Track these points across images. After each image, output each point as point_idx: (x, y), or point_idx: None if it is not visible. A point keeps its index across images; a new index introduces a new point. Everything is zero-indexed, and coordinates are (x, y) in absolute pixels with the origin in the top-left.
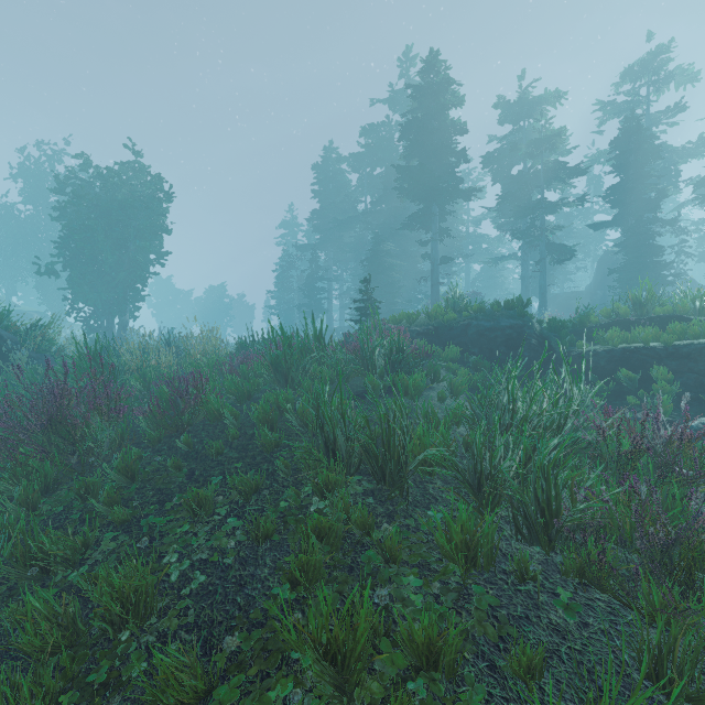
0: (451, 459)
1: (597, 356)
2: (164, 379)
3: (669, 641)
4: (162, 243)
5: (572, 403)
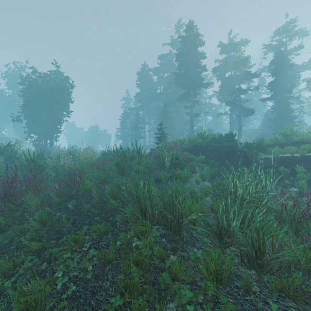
0: (205, 220)
1: (269, 160)
2: (65, 172)
3: None
4: (69, 107)
5: (266, 189)
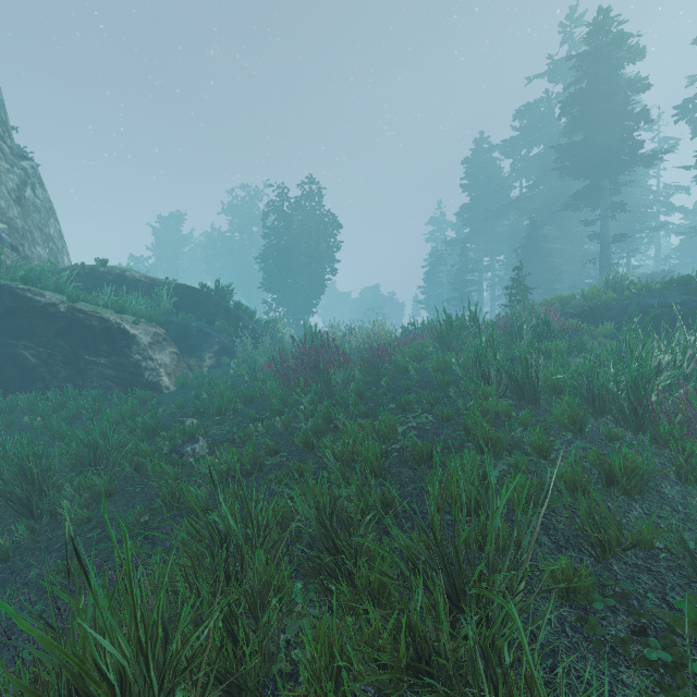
0: (572, 383)
1: None
2: (362, 349)
3: (691, 455)
4: (334, 254)
5: (686, 349)
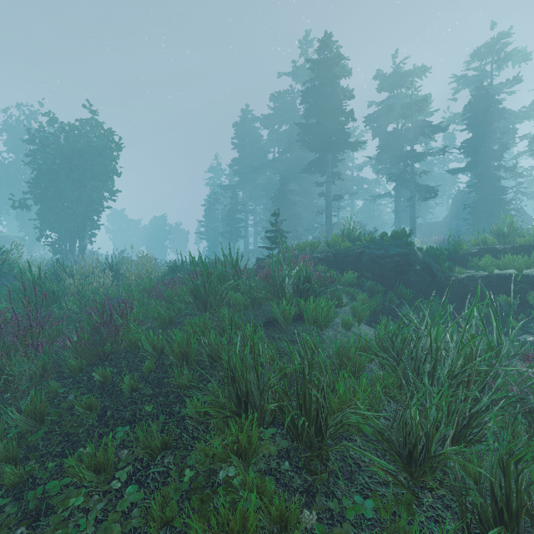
0: (376, 425)
1: (475, 281)
2: (95, 304)
3: None
4: (113, 184)
5: (499, 353)
